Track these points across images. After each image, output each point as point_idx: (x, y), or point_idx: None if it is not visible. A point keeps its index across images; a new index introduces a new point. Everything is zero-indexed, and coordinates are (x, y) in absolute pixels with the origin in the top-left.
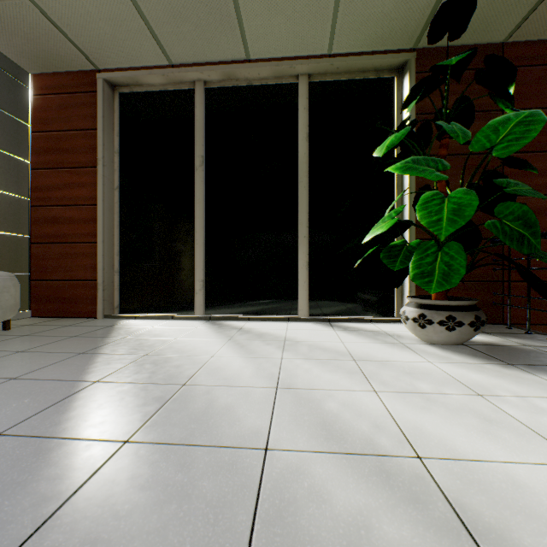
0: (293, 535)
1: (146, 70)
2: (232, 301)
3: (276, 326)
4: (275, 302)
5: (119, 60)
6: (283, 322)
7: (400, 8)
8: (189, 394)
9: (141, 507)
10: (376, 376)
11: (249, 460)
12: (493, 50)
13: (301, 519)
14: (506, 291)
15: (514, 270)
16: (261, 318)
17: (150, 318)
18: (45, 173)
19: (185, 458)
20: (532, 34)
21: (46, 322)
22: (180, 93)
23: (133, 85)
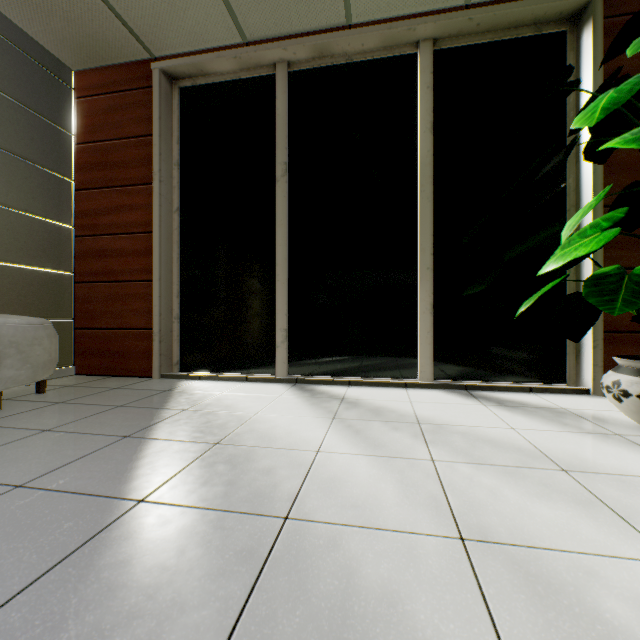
0: None
1: (213, 53)
2: (325, 357)
3: (392, 396)
4: (385, 361)
5: (179, 41)
6: (399, 389)
7: None
8: (300, 546)
9: None
10: None
11: None
12: None
13: None
14: None
15: None
16: (367, 382)
17: (218, 379)
18: (91, 194)
19: None
20: None
21: (90, 382)
22: (256, 81)
23: (197, 75)
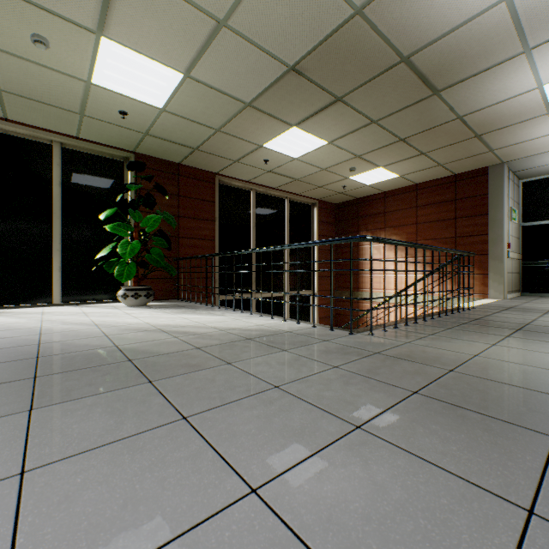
0: (53, 330)
1: None
2: None
3: (35, 309)
4: (32, 295)
5: None
6: (40, 307)
7: (121, 137)
8: None
9: (3, 334)
10: (93, 315)
11: (36, 328)
12: (175, 165)
13: (55, 329)
14: (181, 283)
15: (185, 273)
16: (20, 306)
17: None
18: None
19: (11, 330)
20: (191, 165)
21: None
22: None
23: None
